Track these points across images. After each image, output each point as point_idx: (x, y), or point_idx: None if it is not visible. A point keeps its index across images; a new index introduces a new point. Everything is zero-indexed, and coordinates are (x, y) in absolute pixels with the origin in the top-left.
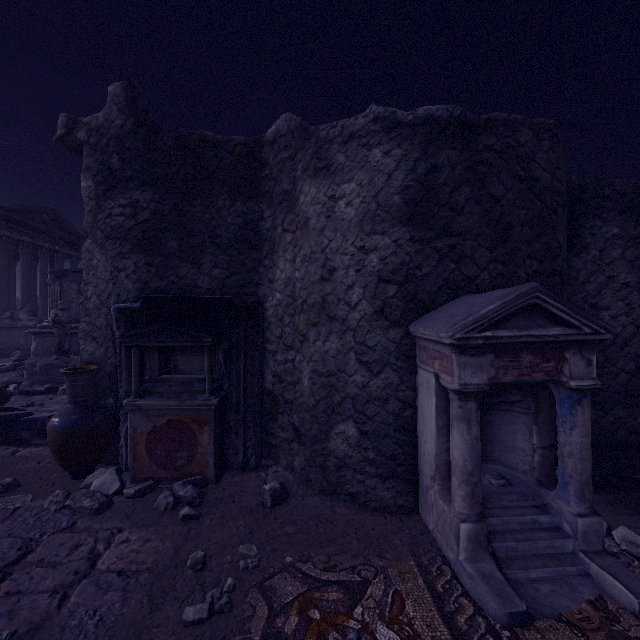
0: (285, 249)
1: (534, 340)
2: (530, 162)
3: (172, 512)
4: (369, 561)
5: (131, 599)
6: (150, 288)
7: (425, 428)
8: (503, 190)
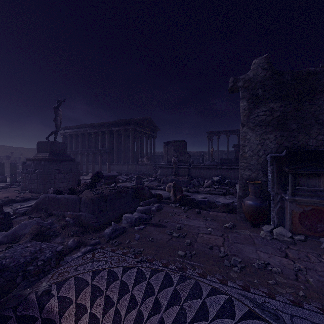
0: None
1: None
2: None
3: None
4: None
5: None
6: (282, 147)
7: None
8: None
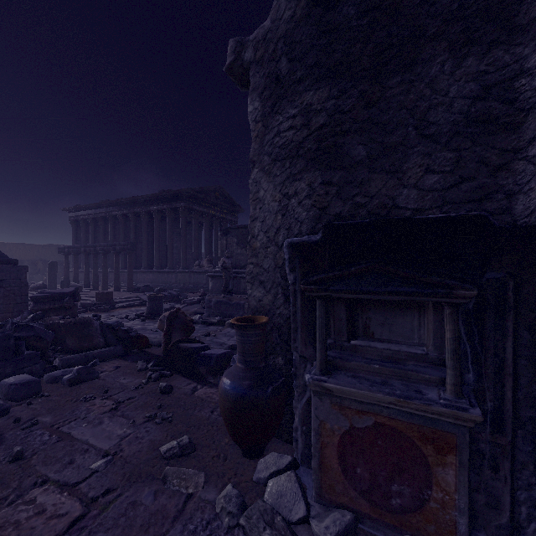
0: None
1: None
2: None
3: None
4: None
5: None
6: (328, 216)
7: None
8: None
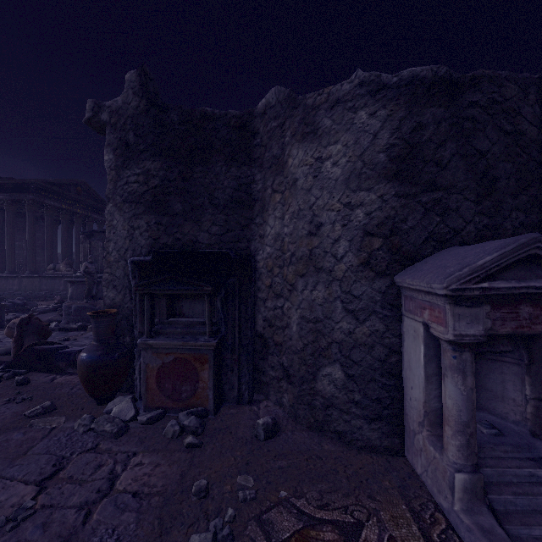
0: (274, 208)
1: (534, 291)
2: (516, 116)
3: (178, 439)
4: (360, 502)
5: (144, 521)
6: (159, 244)
7: (412, 374)
8: (489, 144)
